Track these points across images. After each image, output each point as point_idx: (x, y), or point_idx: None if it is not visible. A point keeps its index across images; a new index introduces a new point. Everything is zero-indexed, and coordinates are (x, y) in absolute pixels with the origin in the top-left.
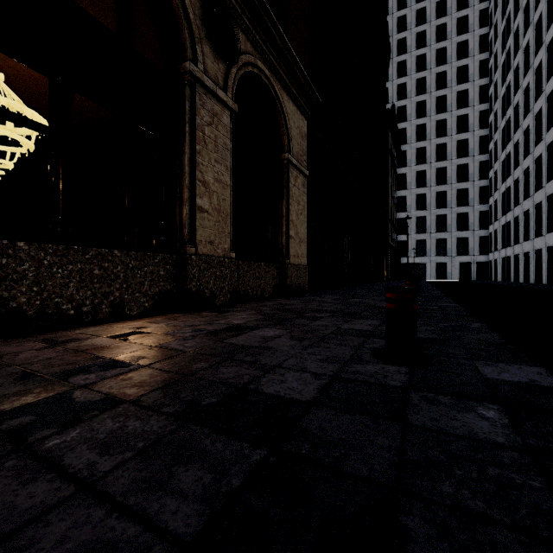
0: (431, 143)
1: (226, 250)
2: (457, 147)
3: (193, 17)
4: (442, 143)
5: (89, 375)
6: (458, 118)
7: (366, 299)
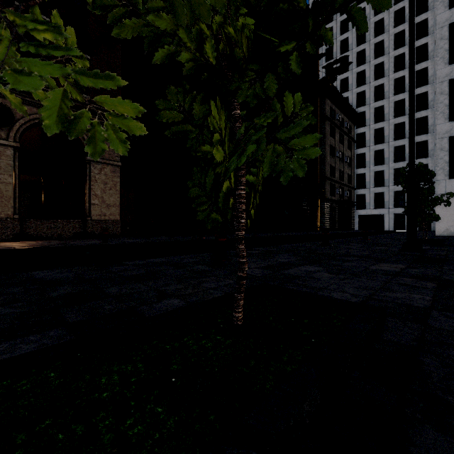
0: (389, 101)
1: (10, 214)
2: (416, 101)
3: None
4: (401, 99)
5: None
6: (417, 73)
7: (110, 240)
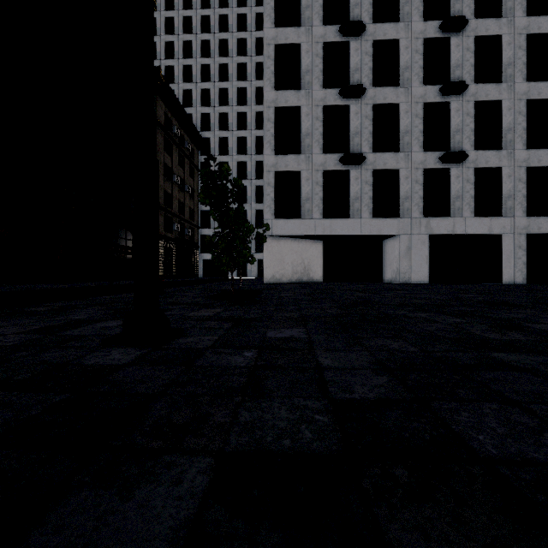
0: (233, 135)
1: None
2: (256, 143)
3: None
4: (244, 137)
5: None
6: (257, 114)
7: None
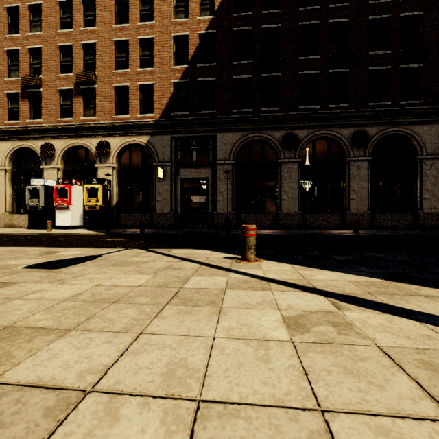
0: None
1: (365, 210)
2: None
3: (348, 144)
4: None
5: (311, 231)
6: None
7: None
